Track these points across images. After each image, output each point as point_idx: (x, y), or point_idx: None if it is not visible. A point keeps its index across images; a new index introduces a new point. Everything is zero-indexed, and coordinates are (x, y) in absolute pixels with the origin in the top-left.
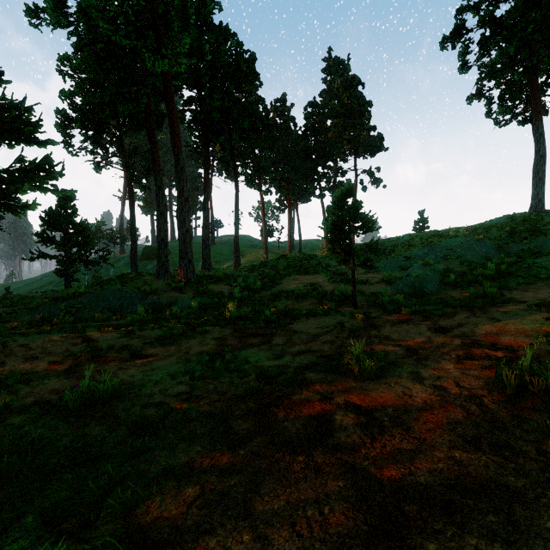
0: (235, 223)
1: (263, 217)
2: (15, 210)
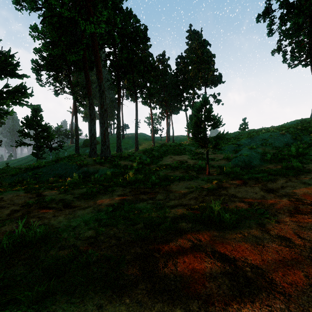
0: (135, 125)
1: (152, 122)
2: (0, 116)
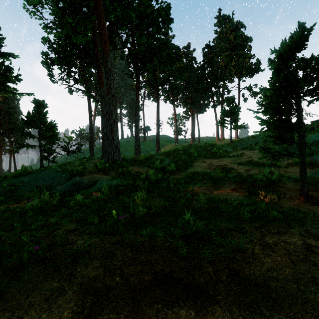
0: (156, 124)
1: (175, 122)
2: None
